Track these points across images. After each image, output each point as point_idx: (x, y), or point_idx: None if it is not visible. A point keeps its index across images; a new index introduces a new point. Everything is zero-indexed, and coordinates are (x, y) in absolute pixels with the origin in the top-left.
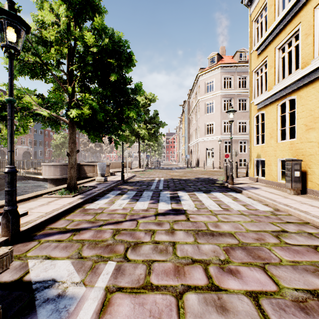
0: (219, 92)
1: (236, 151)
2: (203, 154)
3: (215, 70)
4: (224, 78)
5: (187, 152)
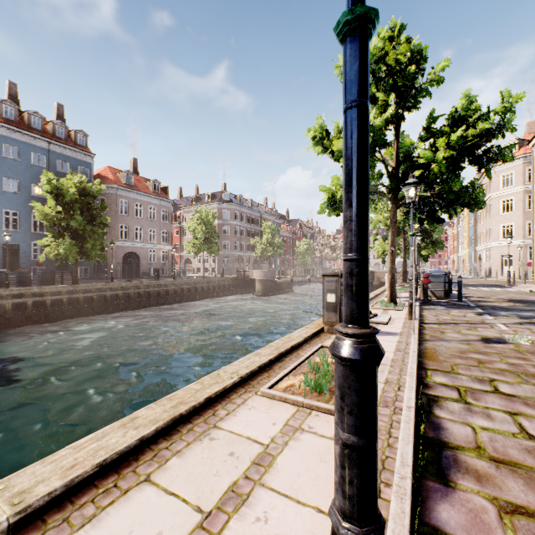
0: (519, 188)
1: (523, 262)
2: (496, 262)
3: (515, 161)
4: (528, 169)
5: (473, 258)
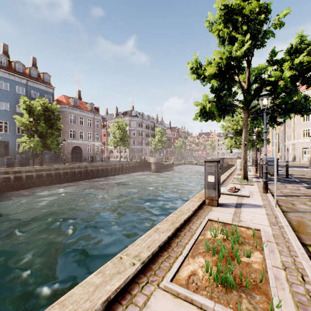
0: None
1: None
2: (299, 152)
3: (310, 90)
4: None
5: (283, 150)
